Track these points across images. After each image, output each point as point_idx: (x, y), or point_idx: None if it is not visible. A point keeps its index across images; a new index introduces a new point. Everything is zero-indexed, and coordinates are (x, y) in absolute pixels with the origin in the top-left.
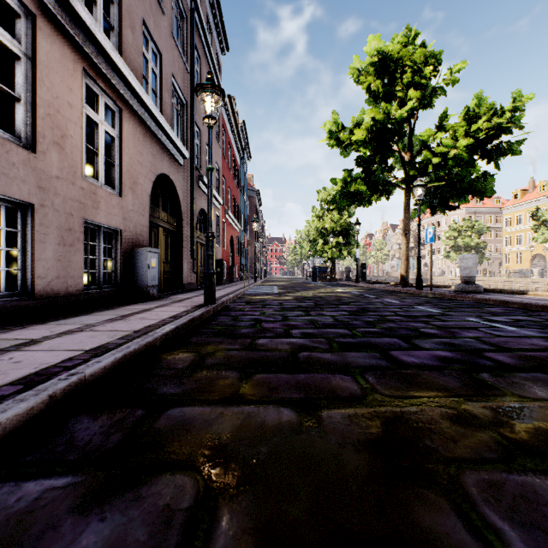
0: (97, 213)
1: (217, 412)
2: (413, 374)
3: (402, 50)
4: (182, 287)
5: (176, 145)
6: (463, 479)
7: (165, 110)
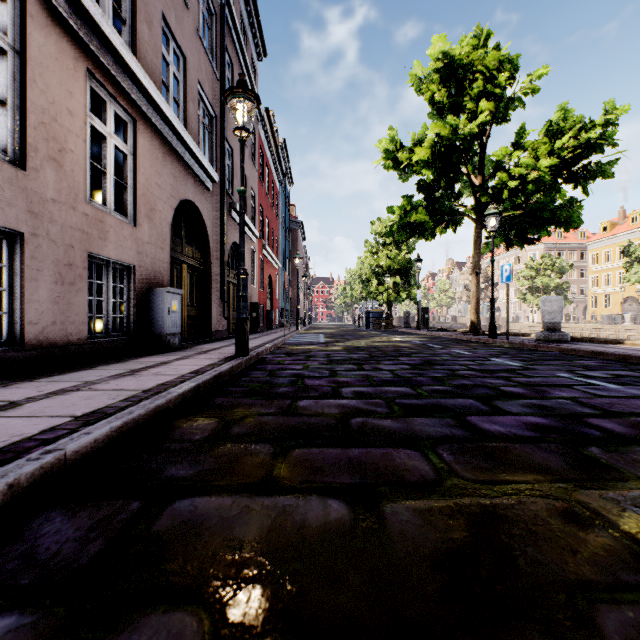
0: (104, 245)
1: (240, 505)
2: (500, 448)
3: (472, 54)
4: (211, 335)
5: (203, 166)
6: (599, 621)
7: (190, 124)
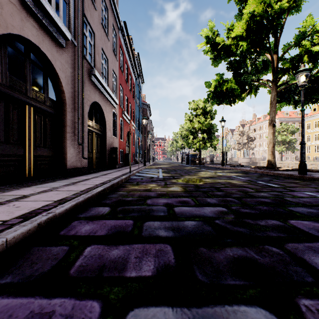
0: None
1: None
2: None
3: None
4: (66, 172)
5: (48, 13)
6: None
7: None
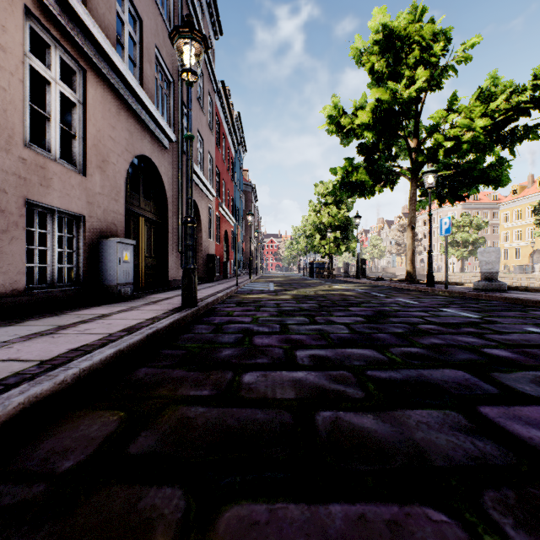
0: (47, 193)
1: None
2: None
3: (409, 27)
4: (168, 284)
5: (159, 124)
6: None
7: (146, 84)
